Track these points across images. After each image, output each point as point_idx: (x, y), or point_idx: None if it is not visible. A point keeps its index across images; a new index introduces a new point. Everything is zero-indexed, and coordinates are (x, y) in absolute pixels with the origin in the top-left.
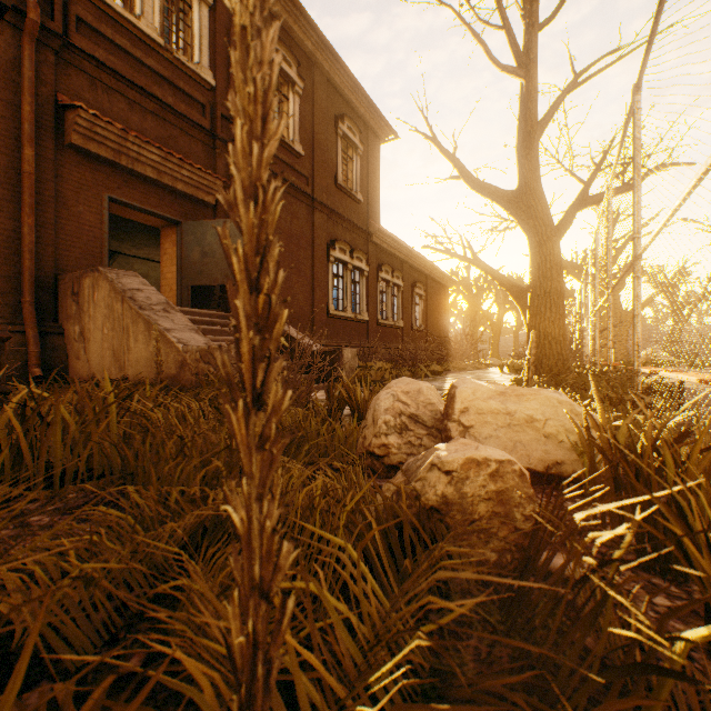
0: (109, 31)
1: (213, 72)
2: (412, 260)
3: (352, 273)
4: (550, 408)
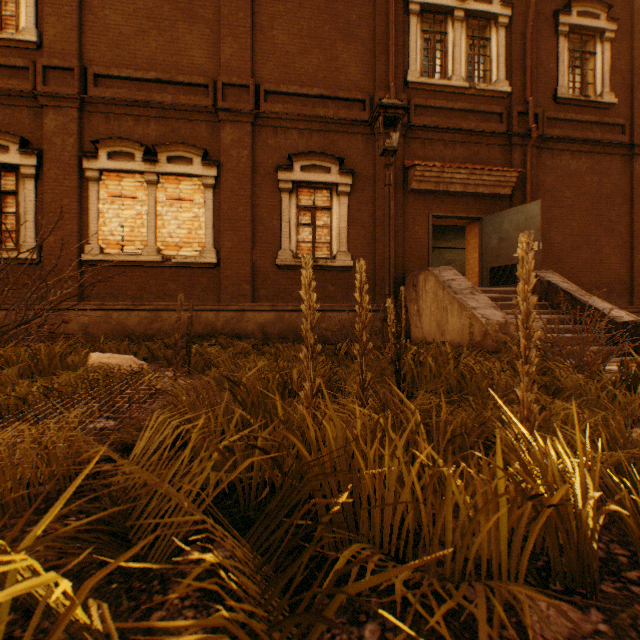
0: (431, 102)
1: (508, 80)
2: None
3: None
4: None
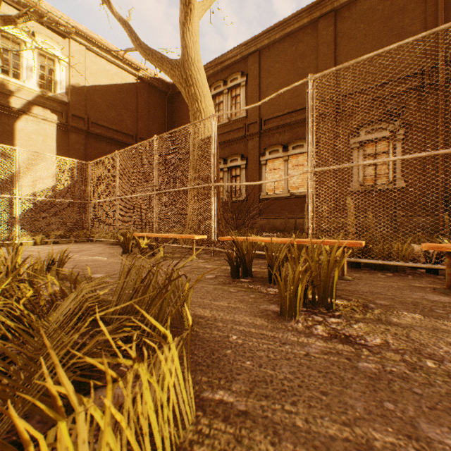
0: None
1: None
2: None
3: None
4: None
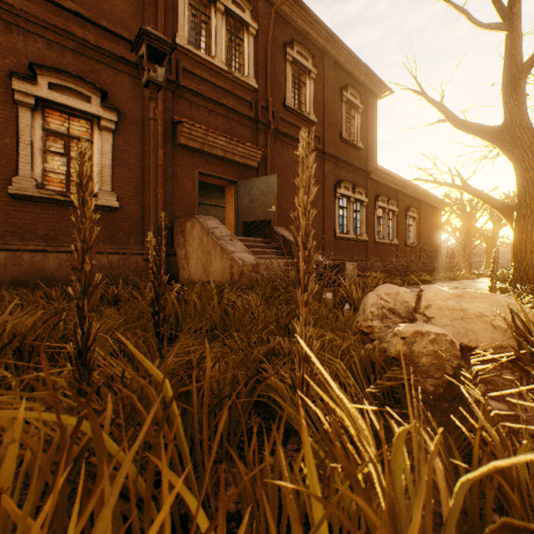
0: (198, 71)
1: (256, 79)
2: (405, 189)
3: (354, 204)
4: (498, 307)
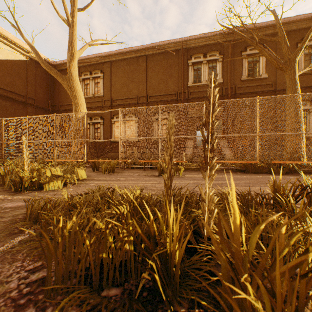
0: (195, 90)
1: (223, 77)
2: None
3: None
4: None
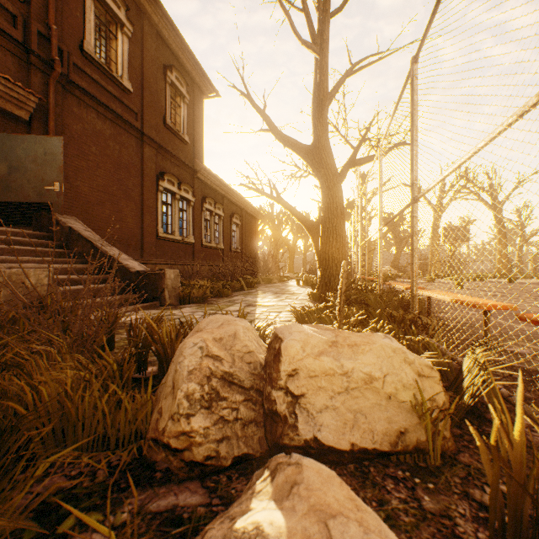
0: None
1: None
2: (231, 196)
3: (180, 203)
4: (386, 359)
